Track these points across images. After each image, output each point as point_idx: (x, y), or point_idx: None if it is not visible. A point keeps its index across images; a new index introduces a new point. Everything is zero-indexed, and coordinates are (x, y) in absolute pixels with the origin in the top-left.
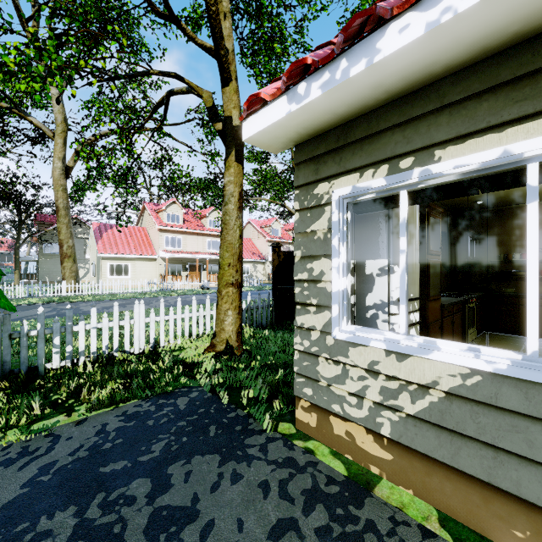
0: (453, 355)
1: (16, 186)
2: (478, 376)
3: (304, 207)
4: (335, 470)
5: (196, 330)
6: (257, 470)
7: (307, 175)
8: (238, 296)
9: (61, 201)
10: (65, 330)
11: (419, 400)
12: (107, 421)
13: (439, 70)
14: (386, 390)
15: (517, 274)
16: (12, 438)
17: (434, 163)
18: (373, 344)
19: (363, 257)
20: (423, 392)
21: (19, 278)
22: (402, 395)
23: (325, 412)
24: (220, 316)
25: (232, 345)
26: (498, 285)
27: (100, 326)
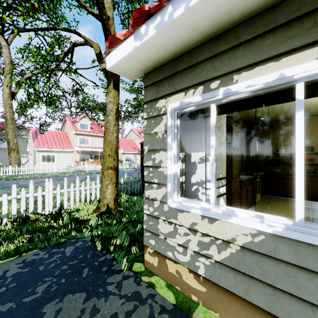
0: (246, 220)
1: None
2: (263, 235)
3: (150, 116)
4: (167, 300)
5: (89, 197)
6: (111, 304)
7: (152, 94)
8: (115, 176)
9: (8, 114)
10: None
11: (223, 251)
12: (9, 268)
13: (236, 17)
14: (202, 243)
15: (283, 161)
16: None
17: (233, 84)
18: (193, 211)
19: (190, 150)
20: (225, 245)
21: None
22: (212, 247)
23: (163, 257)
24: (103, 188)
25: (111, 207)
26: (272, 168)
27: (19, 197)
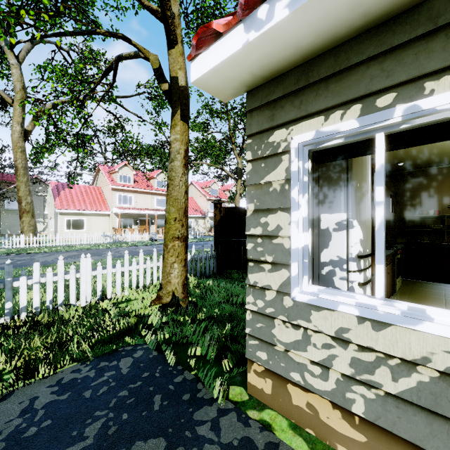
0: None
1: None
2: None
3: (257, 156)
4: None
5: (143, 281)
6: None
7: (261, 122)
8: (184, 250)
9: (20, 162)
10: (4, 286)
11: (403, 377)
12: (38, 394)
13: None
14: (359, 363)
15: (431, 228)
16: None
17: (423, 98)
18: (342, 308)
19: (318, 210)
20: (408, 369)
21: None
22: (380, 369)
23: (282, 380)
24: (166, 269)
25: (178, 296)
26: (413, 238)
27: (43, 281)
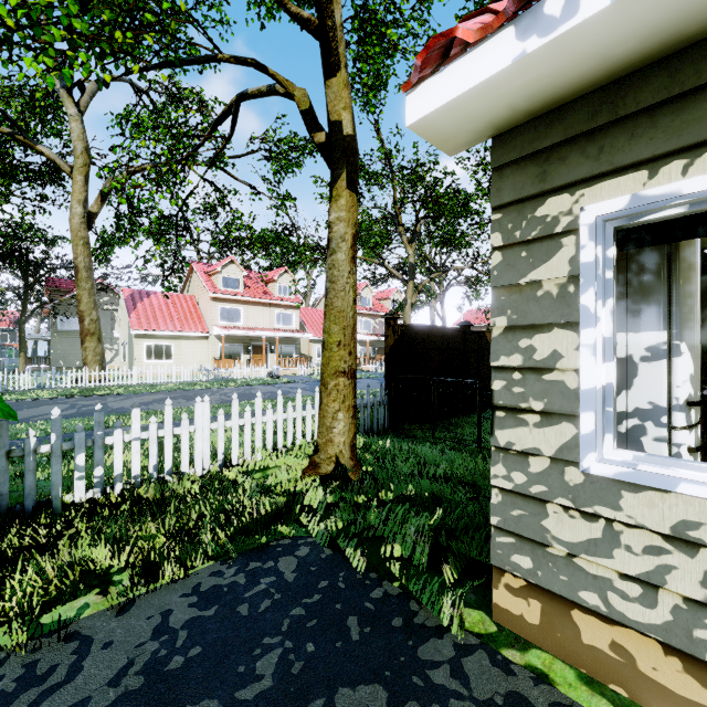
0: None
1: (21, 240)
2: None
3: (514, 240)
4: None
5: (282, 440)
6: None
7: (521, 185)
8: (352, 391)
9: (81, 260)
10: (93, 443)
11: None
12: (170, 606)
13: None
14: None
15: None
16: (7, 642)
17: None
18: (687, 489)
19: None
20: None
21: (26, 362)
22: None
23: (561, 602)
24: (326, 420)
25: (344, 464)
26: None
27: (145, 436)
